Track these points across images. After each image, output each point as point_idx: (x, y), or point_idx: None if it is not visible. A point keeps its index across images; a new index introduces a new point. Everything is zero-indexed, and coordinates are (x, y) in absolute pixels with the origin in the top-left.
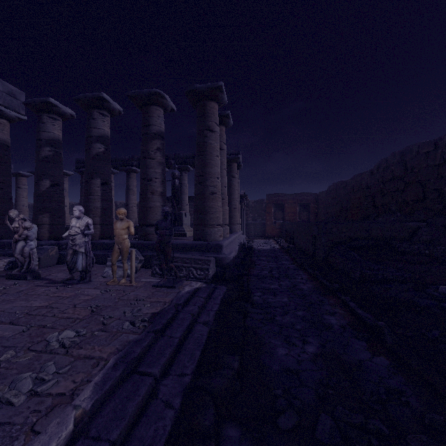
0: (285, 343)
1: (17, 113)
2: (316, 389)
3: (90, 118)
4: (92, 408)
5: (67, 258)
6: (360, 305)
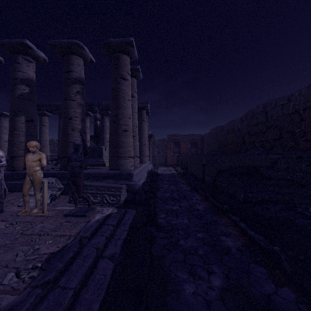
0: (191, 276)
1: None
2: None
3: (15, 62)
4: None
5: None
6: (249, 225)
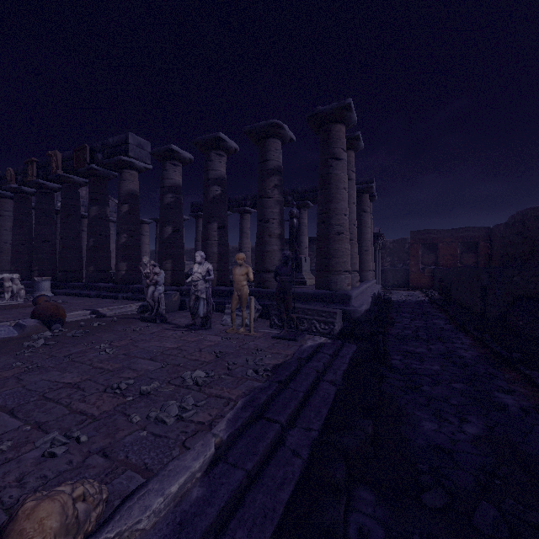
0: (434, 418)
1: (144, 164)
2: (475, 475)
3: (208, 160)
4: (228, 439)
5: (190, 304)
6: None
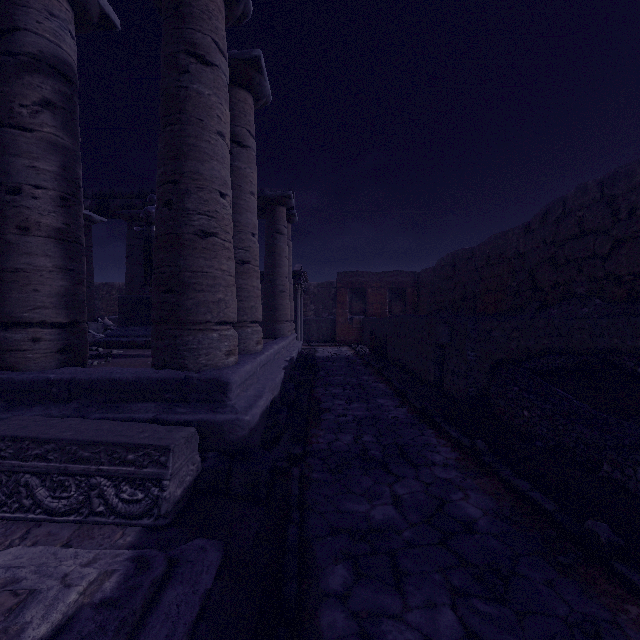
0: None
1: None
2: None
3: None
4: None
5: None
6: None
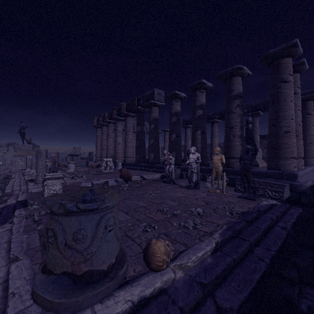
0: None
1: (161, 103)
2: None
3: (195, 96)
4: (221, 242)
5: (188, 175)
6: None
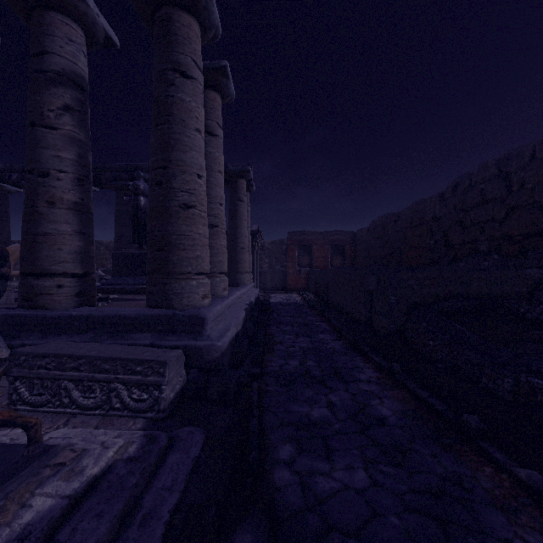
0: None
1: None
2: None
3: None
4: None
5: None
6: None
